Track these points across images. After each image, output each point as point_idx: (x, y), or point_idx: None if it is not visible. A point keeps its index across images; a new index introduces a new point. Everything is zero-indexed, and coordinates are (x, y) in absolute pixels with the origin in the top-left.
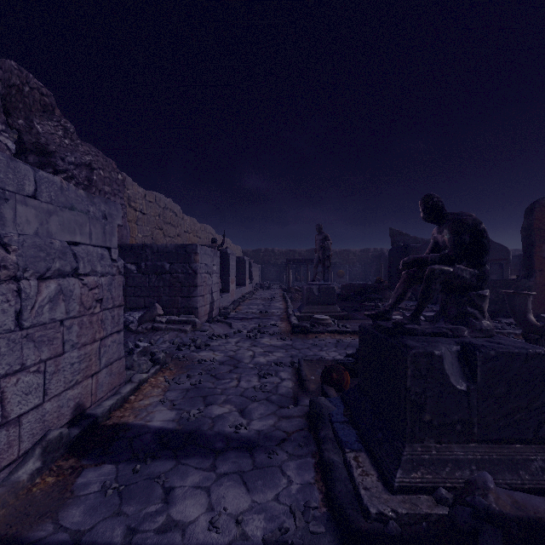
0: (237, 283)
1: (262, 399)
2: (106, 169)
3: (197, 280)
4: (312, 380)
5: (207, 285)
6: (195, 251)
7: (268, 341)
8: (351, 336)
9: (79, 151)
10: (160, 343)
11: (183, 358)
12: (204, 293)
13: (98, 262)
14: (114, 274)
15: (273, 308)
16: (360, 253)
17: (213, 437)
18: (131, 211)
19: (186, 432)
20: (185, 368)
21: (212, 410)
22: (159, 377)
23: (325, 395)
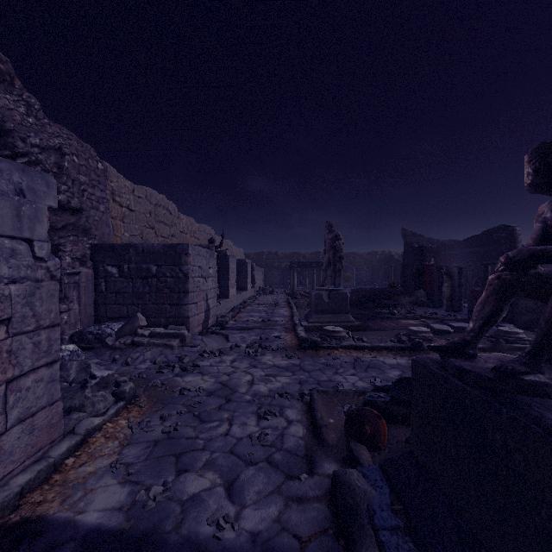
0: (238, 287)
1: (261, 461)
2: (81, 155)
3: (189, 285)
4: (331, 424)
5: (201, 291)
6: (186, 252)
7: (271, 360)
8: (370, 353)
9: (46, 132)
10: (139, 362)
11: (162, 385)
12: (198, 300)
13: (3, 261)
14: (40, 279)
15: (277, 316)
16: (367, 256)
17: (177, 550)
18: (115, 207)
19: (135, 536)
20: (160, 402)
21: (185, 483)
22: (121, 420)
23: (356, 462)
